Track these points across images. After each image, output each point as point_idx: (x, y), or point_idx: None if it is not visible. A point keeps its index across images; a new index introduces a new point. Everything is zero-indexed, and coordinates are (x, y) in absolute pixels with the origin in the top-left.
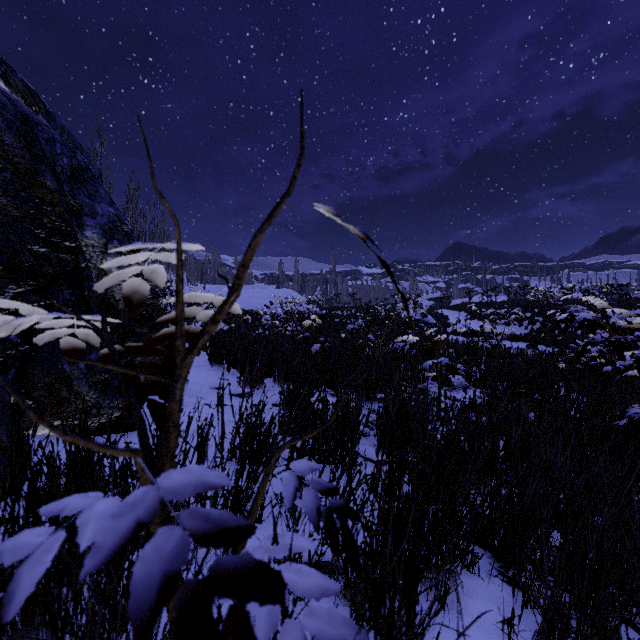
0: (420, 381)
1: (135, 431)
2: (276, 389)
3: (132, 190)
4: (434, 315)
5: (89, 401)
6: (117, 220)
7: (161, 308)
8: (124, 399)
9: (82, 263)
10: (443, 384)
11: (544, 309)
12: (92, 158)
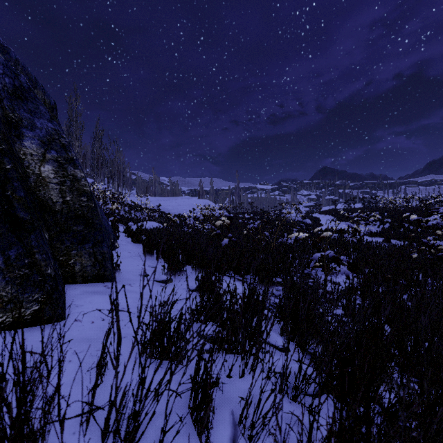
0: (305, 267)
1: (55, 323)
2: (193, 275)
3: (98, 131)
4: (310, 218)
5: (5, 296)
6: (55, 134)
7: (95, 209)
8: (44, 292)
9: (7, 165)
10: (329, 272)
11: (391, 213)
12: (70, 109)
